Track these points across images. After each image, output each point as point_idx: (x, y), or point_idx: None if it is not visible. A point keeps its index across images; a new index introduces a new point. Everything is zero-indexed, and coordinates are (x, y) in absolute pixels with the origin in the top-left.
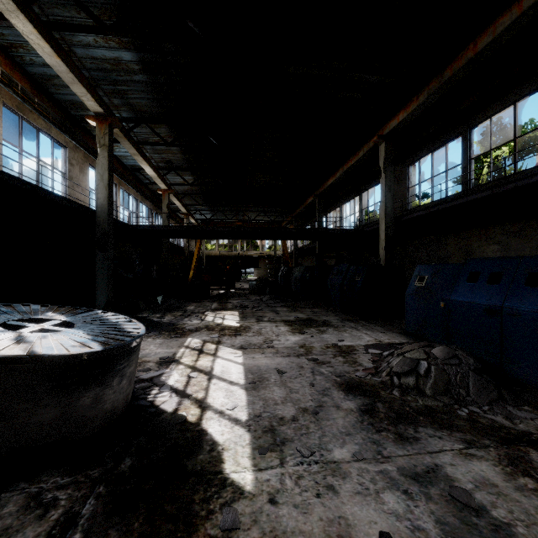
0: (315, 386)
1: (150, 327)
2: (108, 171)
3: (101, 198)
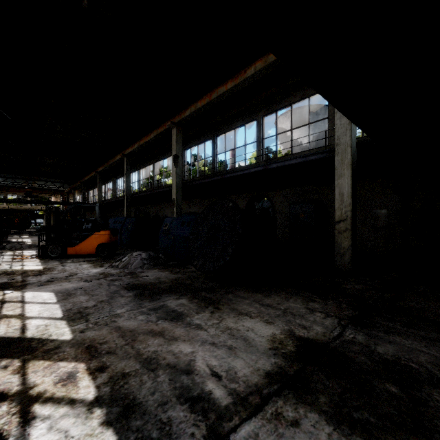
0: None
1: None
2: None
3: None
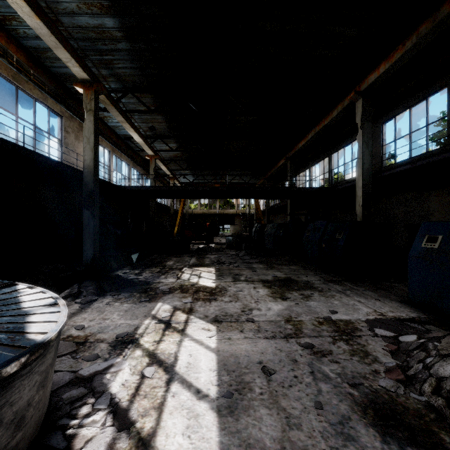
0: (324, 409)
1: (122, 287)
2: (94, 134)
3: (87, 160)
